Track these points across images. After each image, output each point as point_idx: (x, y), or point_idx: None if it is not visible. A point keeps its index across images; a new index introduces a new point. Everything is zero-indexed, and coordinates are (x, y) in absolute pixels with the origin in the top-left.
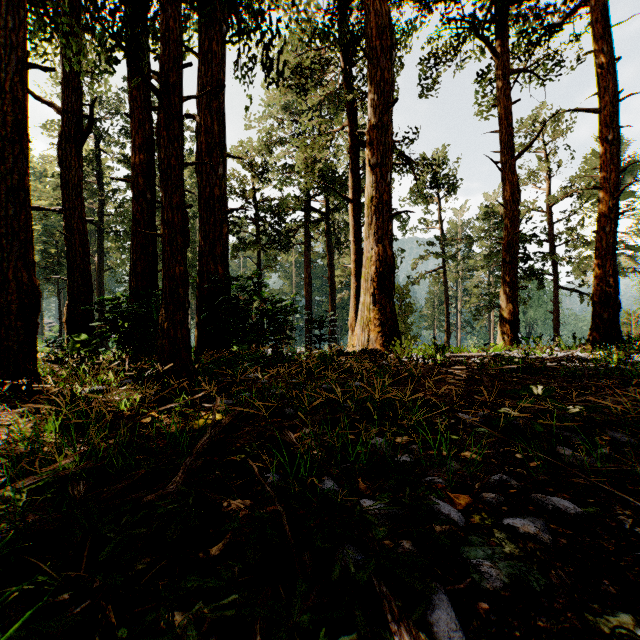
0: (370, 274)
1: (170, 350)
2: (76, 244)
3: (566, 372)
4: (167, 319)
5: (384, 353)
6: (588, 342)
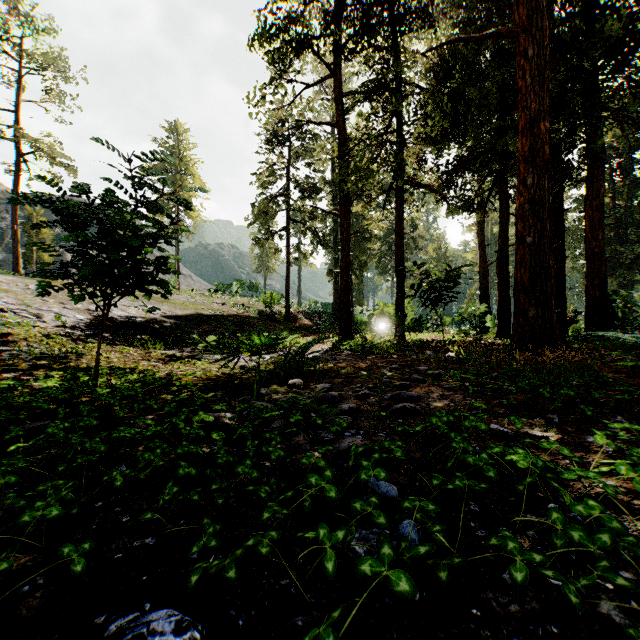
0: None
1: None
2: None
3: None
4: None
5: None
6: None
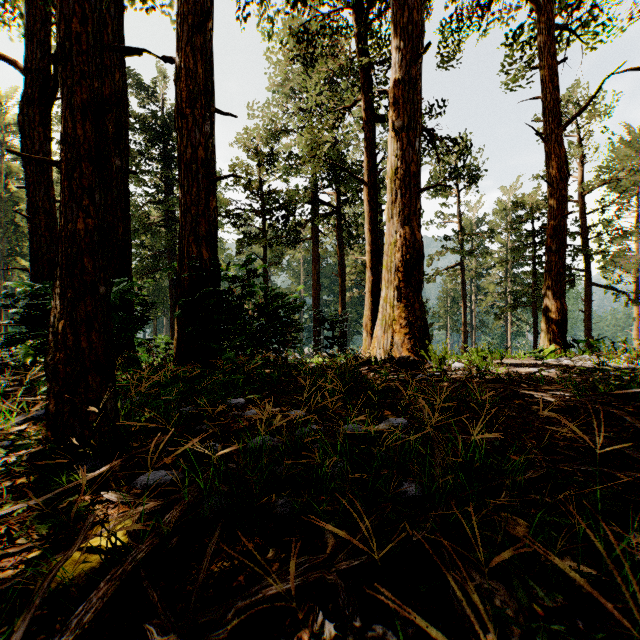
0: (394, 263)
1: (66, 372)
2: (41, 228)
3: None
4: (63, 314)
5: (418, 362)
6: None
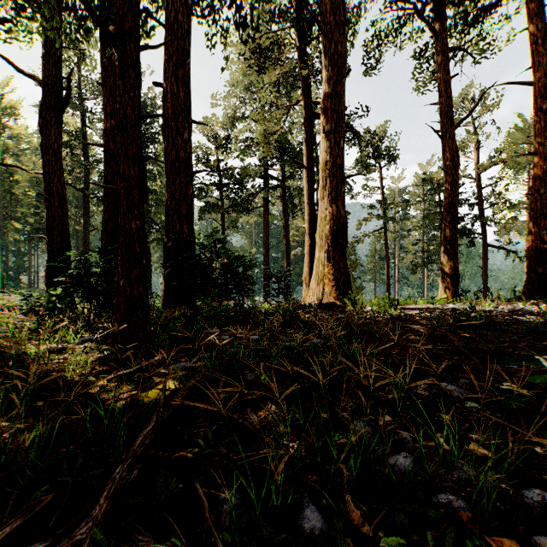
0: (324, 232)
1: (126, 309)
2: (55, 205)
3: (525, 328)
4: (123, 276)
5: (340, 306)
6: (523, 295)
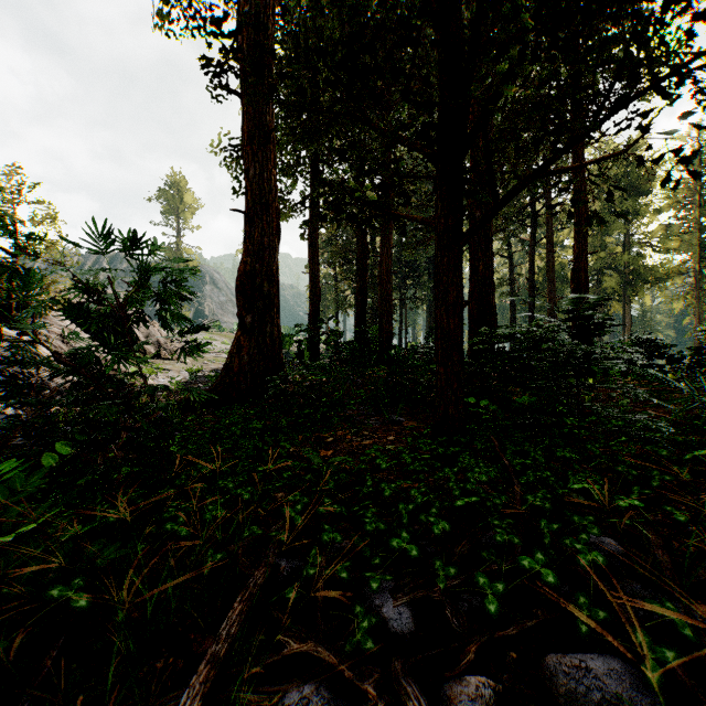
0: None
1: None
2: None
3: None
4: None
5: None
6: None
